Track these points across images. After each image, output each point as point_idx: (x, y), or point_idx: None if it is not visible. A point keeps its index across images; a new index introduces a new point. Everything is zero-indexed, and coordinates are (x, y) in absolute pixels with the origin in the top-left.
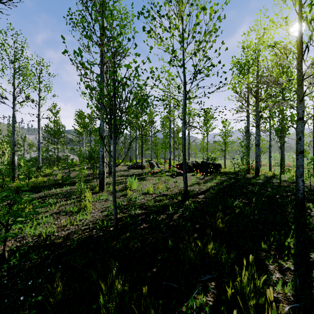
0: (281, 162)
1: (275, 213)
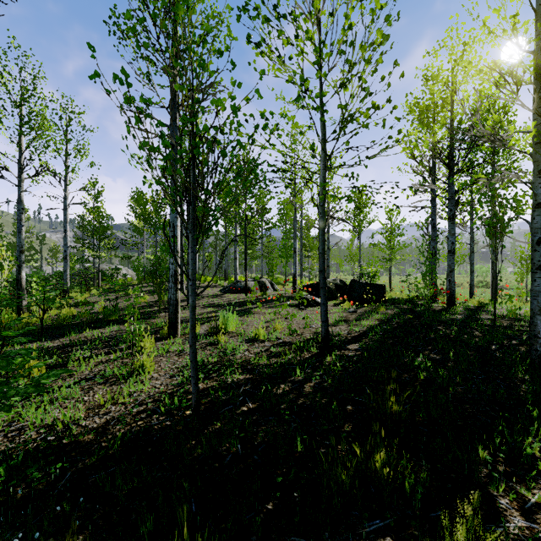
0: (491, 281)
1: (494, 381)
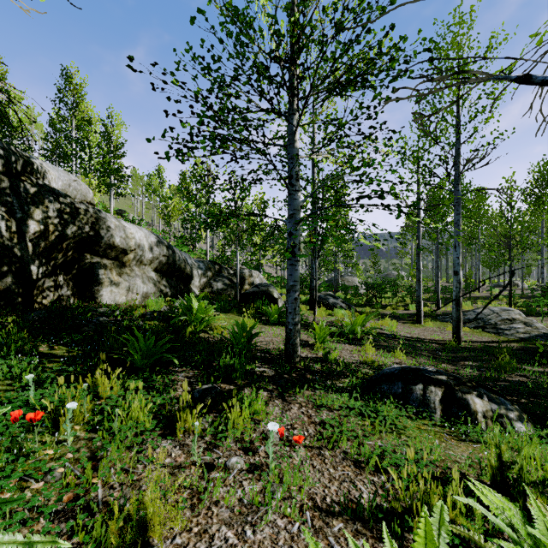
0: None
1: None
